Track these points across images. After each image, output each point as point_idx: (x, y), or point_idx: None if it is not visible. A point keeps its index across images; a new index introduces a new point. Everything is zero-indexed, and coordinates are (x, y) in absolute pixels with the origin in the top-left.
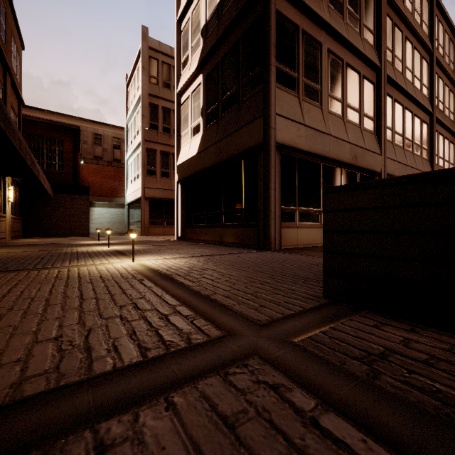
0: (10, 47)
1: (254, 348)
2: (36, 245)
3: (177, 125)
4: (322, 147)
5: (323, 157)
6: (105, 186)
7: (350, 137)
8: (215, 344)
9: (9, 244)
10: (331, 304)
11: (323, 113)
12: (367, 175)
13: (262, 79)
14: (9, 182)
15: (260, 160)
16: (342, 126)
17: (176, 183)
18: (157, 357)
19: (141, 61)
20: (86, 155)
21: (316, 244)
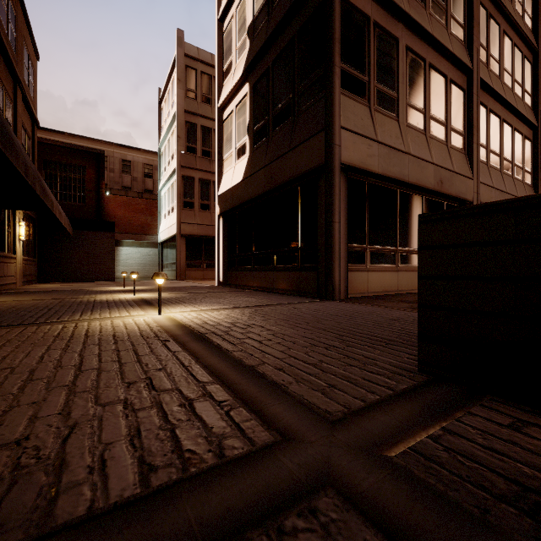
0: (21, 56)
1: (326, 471)
2: (49, 292)
3: (218, 146)
4: (399, 169)
5: (400, 182)
6: (135, 222)
7: (434, 157)
8: (262, 460)
9: (18, 291)
10: (433, 384)
11: (400, 126)
12: (455, 204)
13: (323, 85)
14: (20, 217)
15: (321, 186)
16: (424, 143)
17: (217, 216)
18: (165, 488)
19: (176, 71)
20: (113, 185)
21: (391, 291)
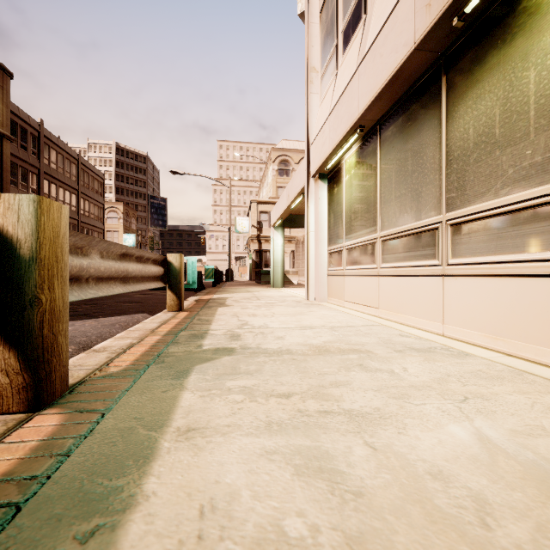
0: None
1: None
2: None
3: None
4: None
5: None
6: None
7: None
8: None
9: None
10: None
11: None
12: None
13: None
14: None
15: None
16: None
17: None
18: None
19: None
20: None
21: None
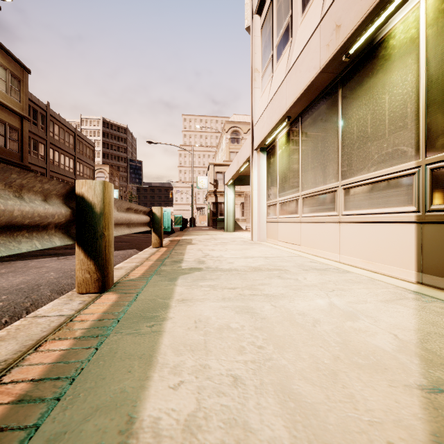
0: None
1: None
2: None
3: None
4: None
5: None
6: None
7: None
8: None
9: None
10: None
11: None
12: None
13: None
14: None
15: None
16: None
17: None
18: None
19: None
20: None
21: None
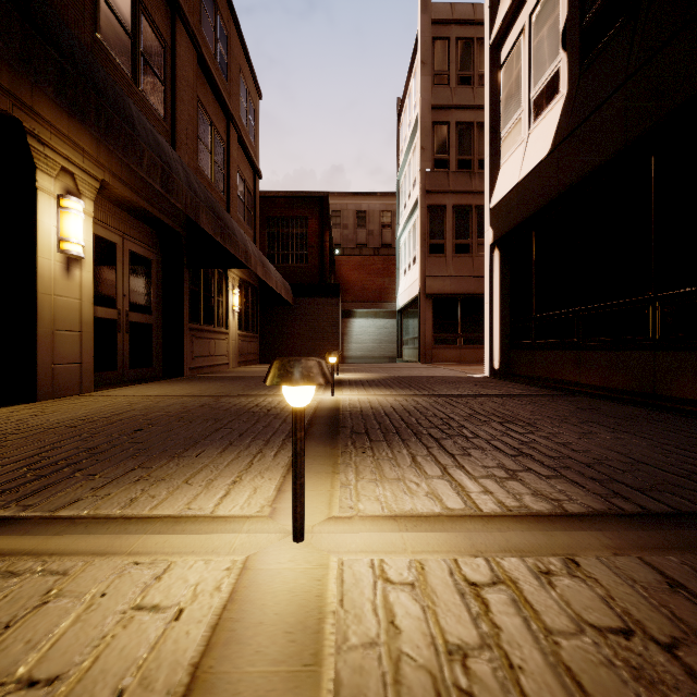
0: (237, 90)
1: None
2: (237, 379)
3: (490, 118)
4: None
5: None
6: (370, 287)
7: None
8: None
9: (213, 376)
10: None
11: None
12: None
13: None
14: (235, 283)
15: None
16: None
17: (488, 248)
18: None
19: (419, 52)
20: (346, 244)
21: None
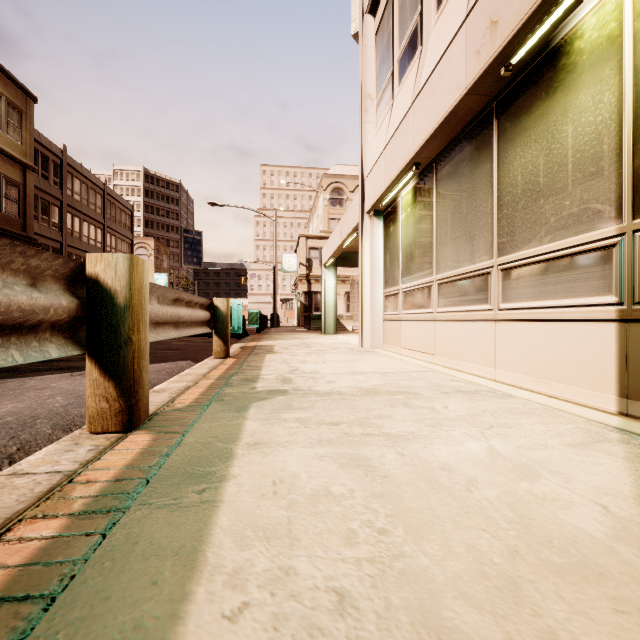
0: None
1: None
2: None
3: None
4: None
5: None
6: None
7: None
8: None
9: None
10: None
11: None
12: None
13: None
14: None
15: None
16: None
17: None
18: None
19: None
20: None
21: None
